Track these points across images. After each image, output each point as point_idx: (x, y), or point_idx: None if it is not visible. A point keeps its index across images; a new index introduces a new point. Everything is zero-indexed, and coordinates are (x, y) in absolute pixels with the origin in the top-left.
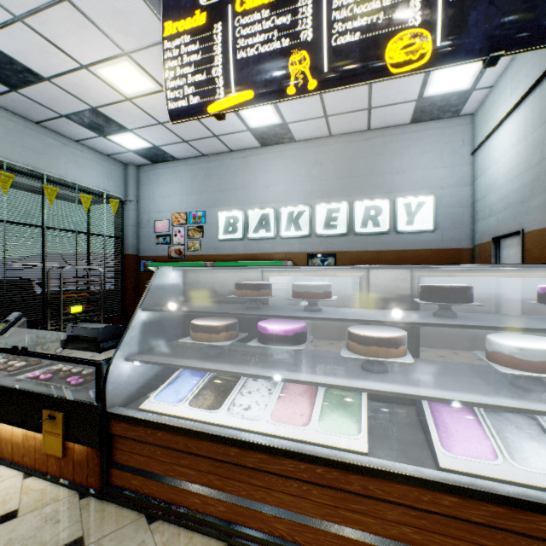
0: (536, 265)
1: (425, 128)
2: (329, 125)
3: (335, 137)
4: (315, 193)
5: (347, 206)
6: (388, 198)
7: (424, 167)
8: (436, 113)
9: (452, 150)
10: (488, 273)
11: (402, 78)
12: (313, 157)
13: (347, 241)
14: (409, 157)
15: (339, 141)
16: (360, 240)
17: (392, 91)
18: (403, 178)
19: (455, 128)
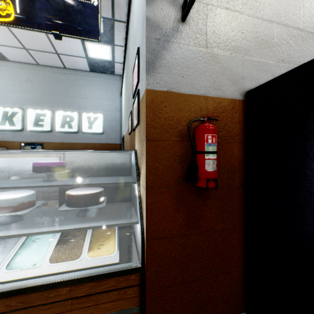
0: (37, 150)
1: (99, 76)
2: (33, 57)
3: (43, 67)
4: (27, 101)
5: (51, 113)
6: (78, 112)
7: (98, 98)
8: (102, 69)
9: (112, 92)
10: (26, 155)
11: (69, 40)
12: (25, 76)
13: (51, 135)
14: (90, 90)
15: (45, 69)
16: (60, 135)
17: (67, 47)
18: (87, 102)
19: (113, 80)
